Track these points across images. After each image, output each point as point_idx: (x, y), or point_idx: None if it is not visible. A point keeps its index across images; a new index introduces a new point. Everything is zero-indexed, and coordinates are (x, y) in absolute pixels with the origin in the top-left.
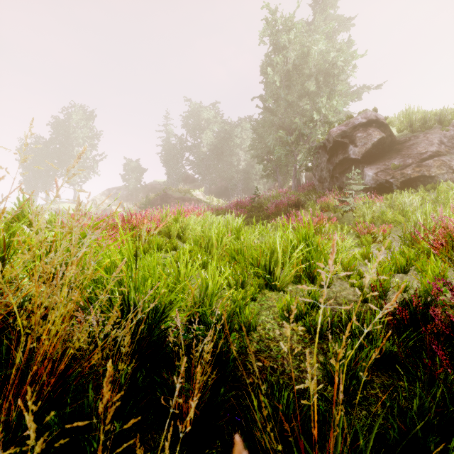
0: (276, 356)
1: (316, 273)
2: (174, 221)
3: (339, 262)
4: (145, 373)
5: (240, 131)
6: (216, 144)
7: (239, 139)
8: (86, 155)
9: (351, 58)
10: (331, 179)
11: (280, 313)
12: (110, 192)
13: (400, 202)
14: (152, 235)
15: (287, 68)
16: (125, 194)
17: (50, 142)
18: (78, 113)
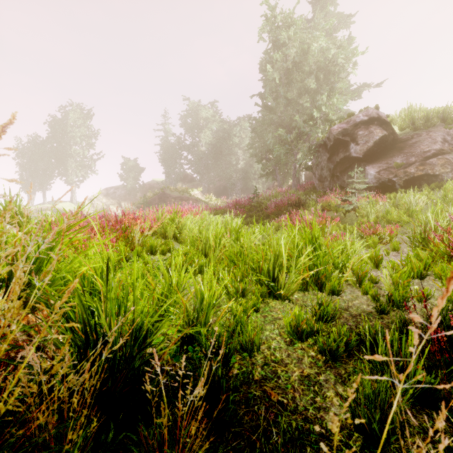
0: (285, 386)
1: (324, 279)
2: (171, 221)
3: (350, 267)
4: (116, 426)
5: (238, 130)
6: (214, 143)
7: (238, 138)
8: (84, 154)
9: (352, 55)
10: (332, 178)
11: (287, 329)
12: (108, 191)
13: (405, 201)
14: (146, 236)
15: (287, 65)
16: (123, 194)
17: (47, 141)
18: (75, 112)
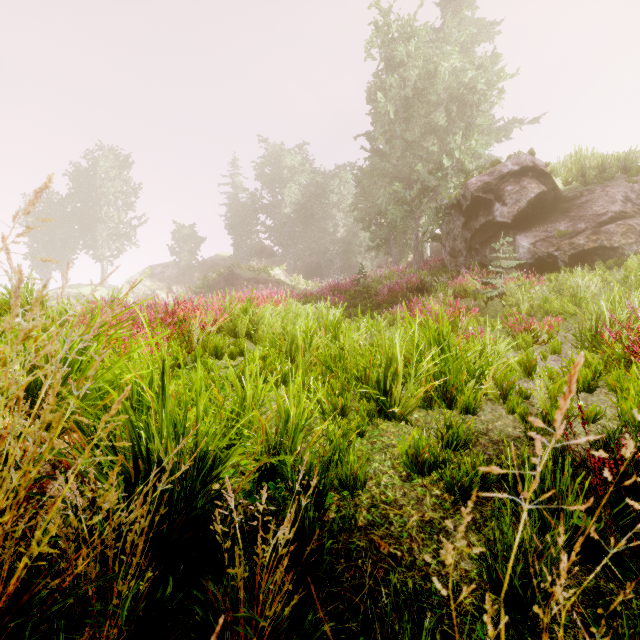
0: (399, 534)
1: (455, 392)
2: (242, 313)
3: (490, 376)
4: (175, 581)
5: (337, 184)
6: (303, 202)
7: (336, 195)
8: (120, 218)
9: (497, 79)
10: (468, 252)
11: (403, 459)
12: (153, 271)
13: (570, 285)
14: (208, 333)
15: (405, 93)
16: (174, 274)
17: (67, 199)
18: (107, 159)
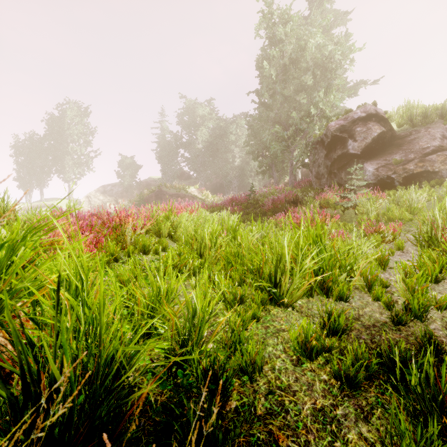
0: (295, 424)
1: (330, 284)
2: (165, 219)
3: (359, 271)
4: None
5: (235, 128)
6: (211, 141)
7: (234, 136)
8: (81, 152)
9: (349, 52)
10: (329, 175)
11: (293, 345)
12: (105, 189)
13: (406, 198)
14: (139, 234)
15: (284, 62)
16: (120, 191)
17: (44, 138)
18: (73, 110)
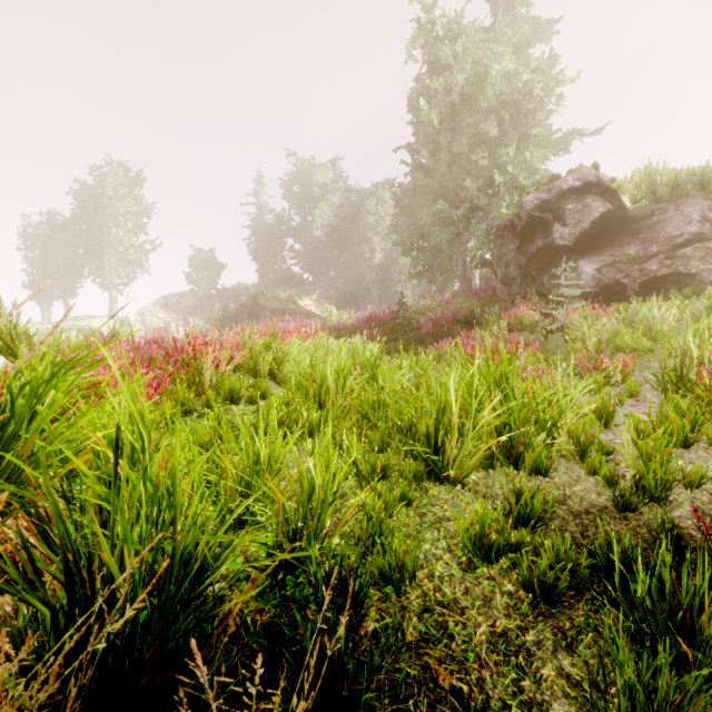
0: (463, 655)
1: (521, 448)
2: (265, 348)
3: (566, 428)
4: None
5: (374, 204)
6: (336, 224)
7: (373, 216)
8: (130, 242)
9: (555, 84)
10: (523, 280)
11: (463, 541)
12: (167, 301)
13: (644, 316)
14: (223, 372)
15: (452, 99)
16: (191, 304)
17: (71, 221)
18: (116, 175)
